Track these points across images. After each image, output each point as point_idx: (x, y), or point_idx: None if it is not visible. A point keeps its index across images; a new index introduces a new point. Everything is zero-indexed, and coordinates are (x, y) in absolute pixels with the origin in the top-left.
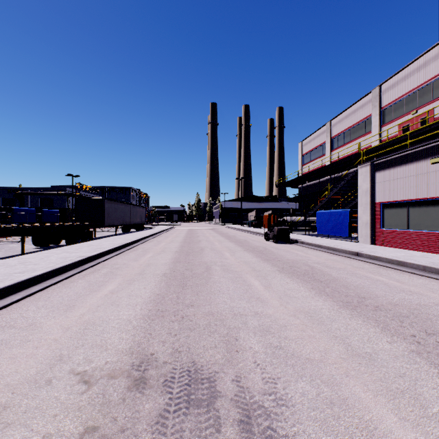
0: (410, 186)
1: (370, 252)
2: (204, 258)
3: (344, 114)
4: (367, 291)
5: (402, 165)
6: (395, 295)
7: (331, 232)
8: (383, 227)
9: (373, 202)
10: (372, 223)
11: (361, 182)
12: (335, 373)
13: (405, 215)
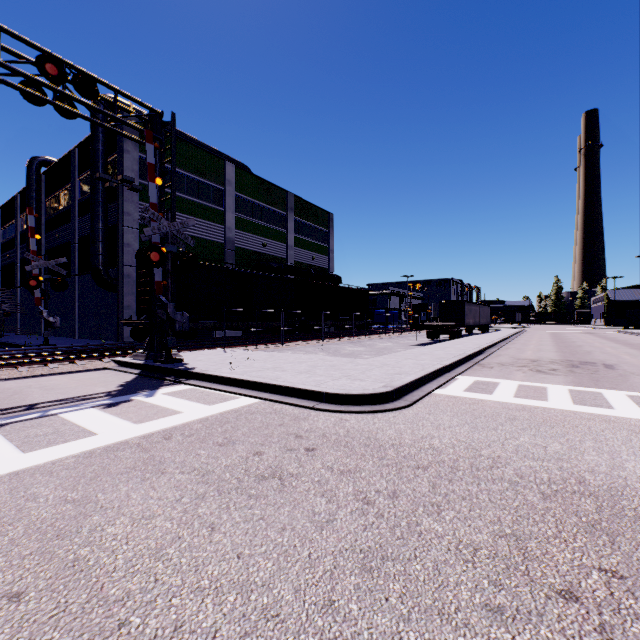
0: None
1: None
2: (583, 349)
3: None
4: None
5: None
6: None
7: None
8: None
9: None
10: None
11: None
12: None
13: None
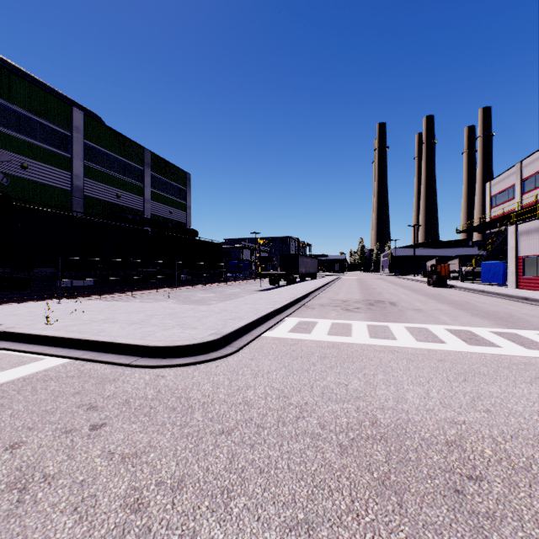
0: (537, 245)
1: (489, 290)
2: (377, 291)
3: (535, 155)
4: (451, 298)
5: (533, 229)
6: (461, 299)
7: (491, 280)
8: (524, 275)
9: (518, 255)
10: (517, 272)
11: (509, 240)
12: (412, 302)
13: (536, 266)
